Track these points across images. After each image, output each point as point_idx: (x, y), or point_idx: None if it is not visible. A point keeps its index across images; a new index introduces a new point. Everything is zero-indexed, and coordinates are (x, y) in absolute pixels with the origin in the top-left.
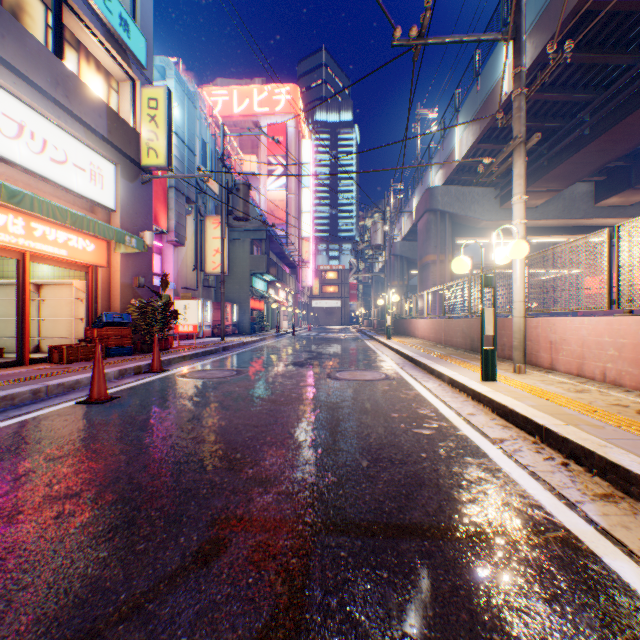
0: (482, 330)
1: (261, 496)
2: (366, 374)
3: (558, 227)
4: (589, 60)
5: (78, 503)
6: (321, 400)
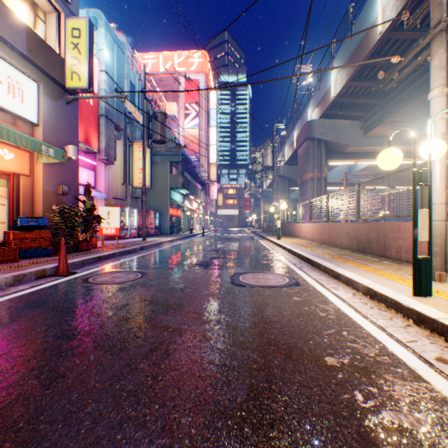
0: (415, 235)
1: None
2: (269, 277)
3: (408, 152)
4: None
5: None
6: (225, 323)
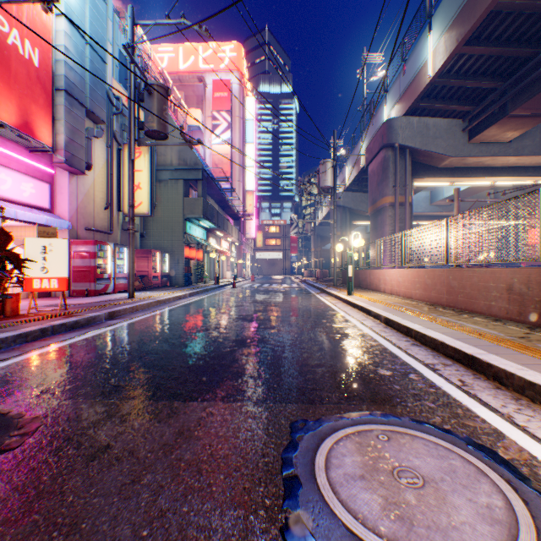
0: None
1: None
2: (428, 471)
3: (528, 167)
4: None
5: None
6: None
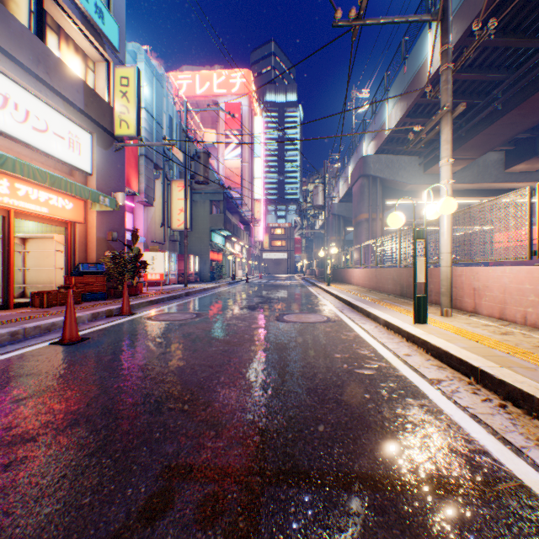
0: (415, 278)
1: (212, 441)
2: (310, 317)
3: (473, 190)
4: (503, 44)
5: (32, 449)
6: (270, 341)
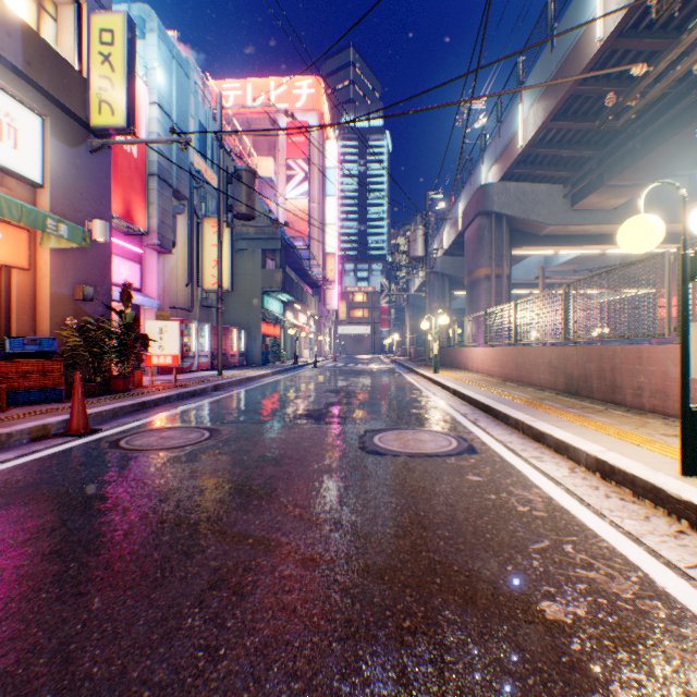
0: (686, 369)
1: None
2: (424, 439)
3: None
4: None
5: None
6: (349, 528)
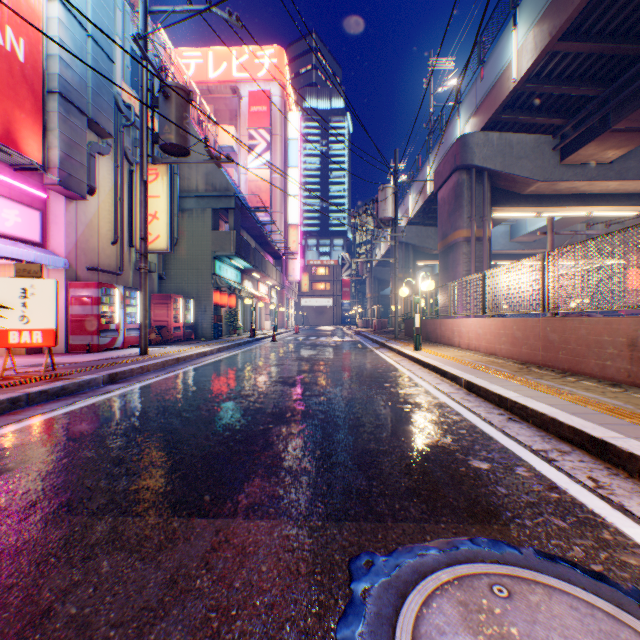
0: None
1: None
2: None
3: (632, 194)
4: None
5: None
6: None
